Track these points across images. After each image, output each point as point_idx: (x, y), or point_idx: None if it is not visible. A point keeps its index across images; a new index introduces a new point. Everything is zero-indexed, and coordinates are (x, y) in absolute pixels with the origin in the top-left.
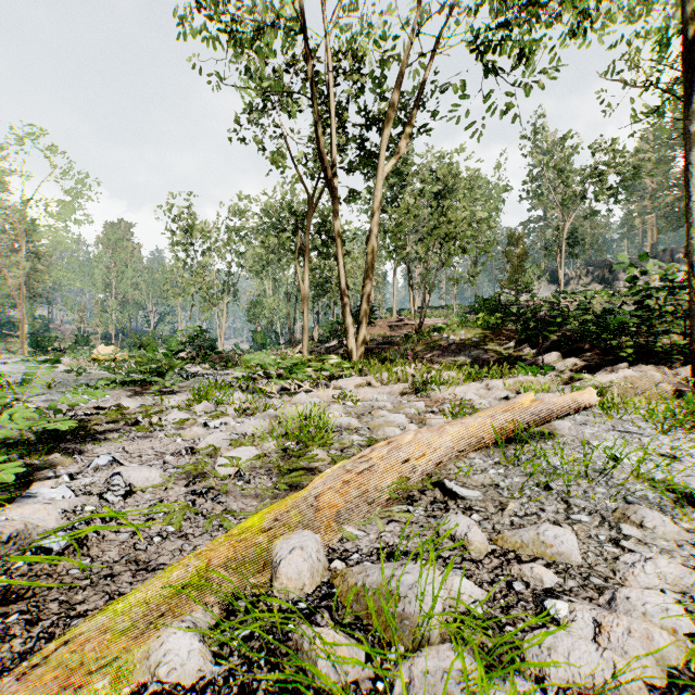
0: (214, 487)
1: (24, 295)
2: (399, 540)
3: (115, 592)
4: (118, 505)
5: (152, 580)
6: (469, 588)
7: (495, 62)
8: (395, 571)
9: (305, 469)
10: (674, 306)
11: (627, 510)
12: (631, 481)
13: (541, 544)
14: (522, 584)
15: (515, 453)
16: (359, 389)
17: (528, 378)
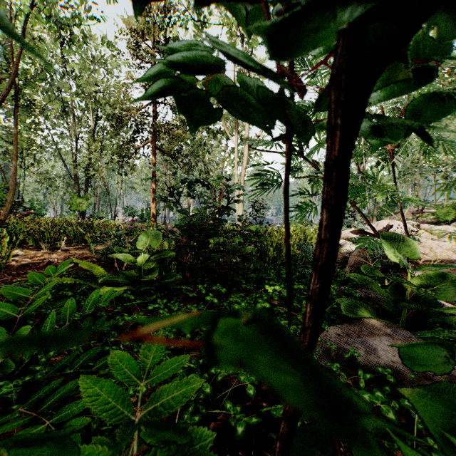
0: None
1: None
2: None
3: None
4: None
5: None
6: None
7: None
8: None
9: None
10: None
11: None
12: None
13: None
14: None
15: None
16: None
17: None
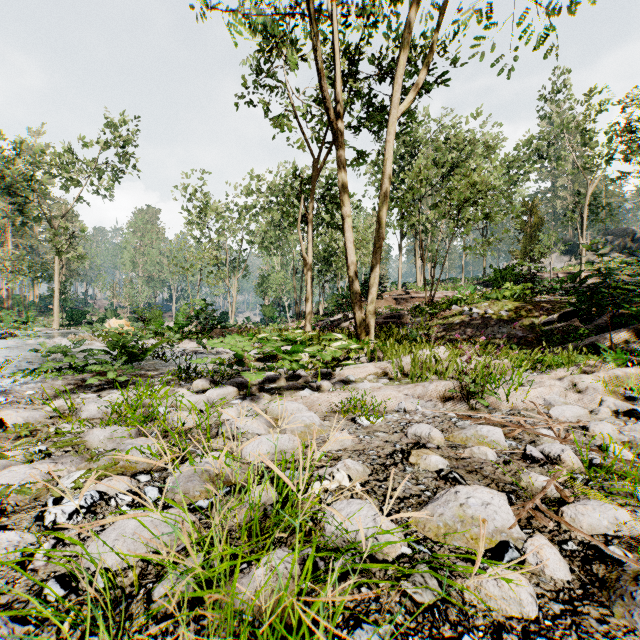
0: None
1: (57, 273)
2: None
3: None
4: None
5: None
6: None
7: None
8: None
9: None
10: None
11: None
12: None
13: None
14: None
15: None
16: (377, 390)
17: (626, 371)
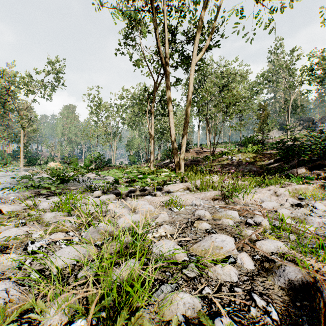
0: None
1: (22, 139)
2: None
3: None
4: None
5: None
6: None
7: None
8: None
9: None
10: None
11: None
12: None
13: None
14: None
15: None
16: (182, 195)
17: (301, 186)
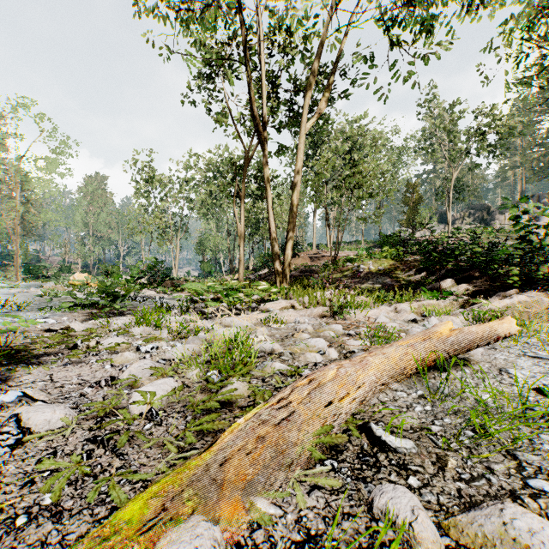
0: (120, 431)
1: (18, 233)
2: (323, 524)
3: None
4: (2, 460)
5: None
6: None
7: (399, 36)
8: None
9: (224, 404)
10: None
11: None
12: None
13: (512, 543)
14: None
15: (440, 386)
16: (284, 312)
17: (430, 302)
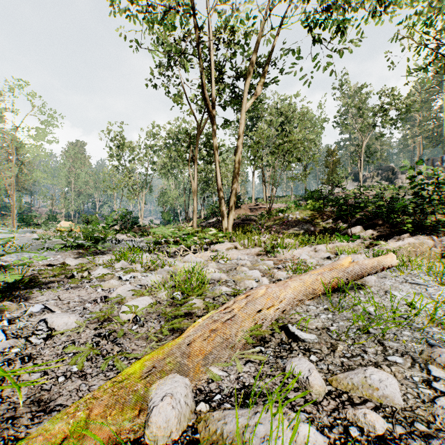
0: (116, 330)
1: (14, 189)
2: (253, 380)
3: (11, 436)
4: (39, 346)
5: (46, 422)
6: (313, 435)
7: (319, 34)
8: (249, 420)
9: (186, 314)
10: (439, 196)
11: (432, 354)
12: (427, 325)
13: (368, 387)
14: (358, 430)
15: (339, 302)
16: (229, 251)
17: (342, 244)
